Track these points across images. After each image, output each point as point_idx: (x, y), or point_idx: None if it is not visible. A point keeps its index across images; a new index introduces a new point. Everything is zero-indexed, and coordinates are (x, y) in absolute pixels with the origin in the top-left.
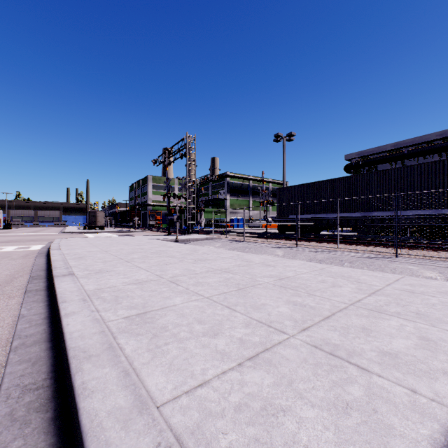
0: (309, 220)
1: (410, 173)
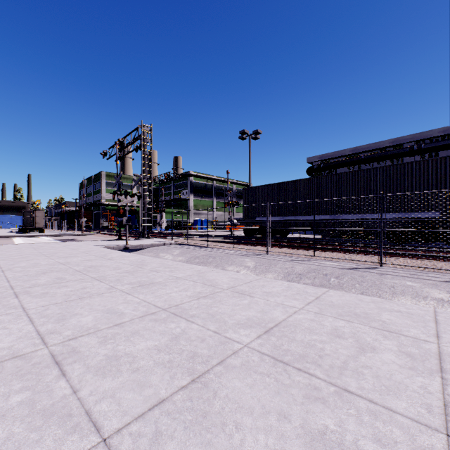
0: (277, 222)
1: (379, 174)
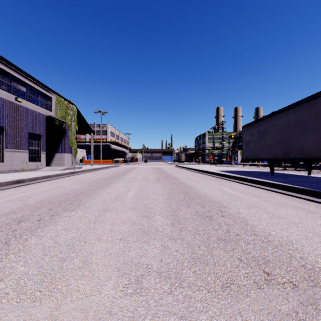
0: None
1: None
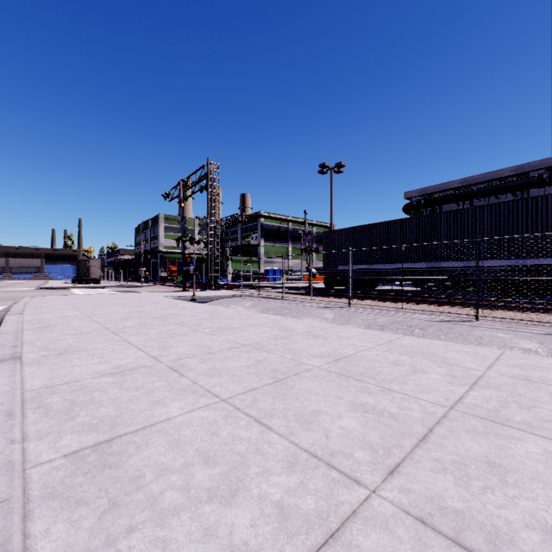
0: (364, 271)
1: (487, 214)
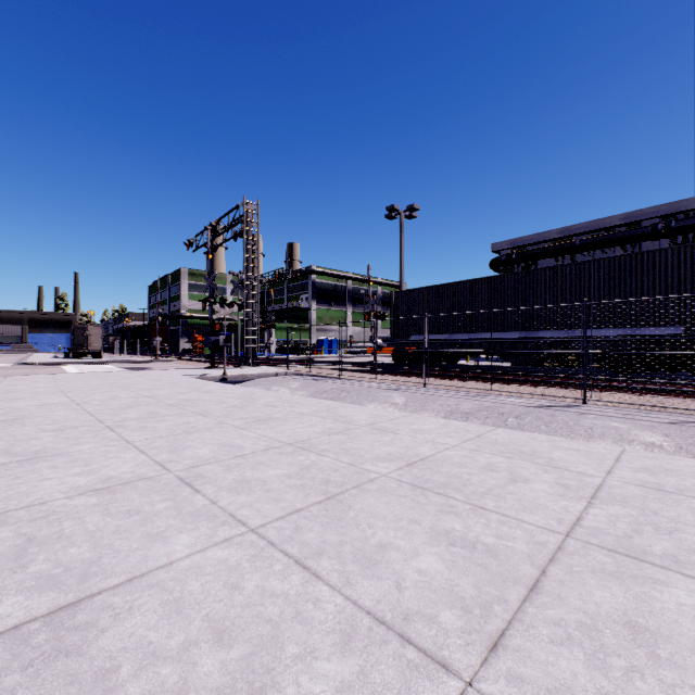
0: (442, 343)
1: (594, 271)
